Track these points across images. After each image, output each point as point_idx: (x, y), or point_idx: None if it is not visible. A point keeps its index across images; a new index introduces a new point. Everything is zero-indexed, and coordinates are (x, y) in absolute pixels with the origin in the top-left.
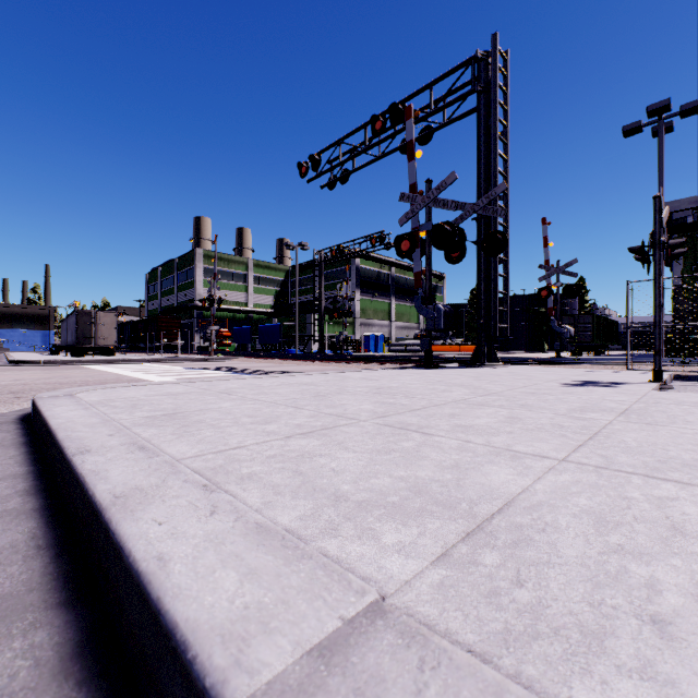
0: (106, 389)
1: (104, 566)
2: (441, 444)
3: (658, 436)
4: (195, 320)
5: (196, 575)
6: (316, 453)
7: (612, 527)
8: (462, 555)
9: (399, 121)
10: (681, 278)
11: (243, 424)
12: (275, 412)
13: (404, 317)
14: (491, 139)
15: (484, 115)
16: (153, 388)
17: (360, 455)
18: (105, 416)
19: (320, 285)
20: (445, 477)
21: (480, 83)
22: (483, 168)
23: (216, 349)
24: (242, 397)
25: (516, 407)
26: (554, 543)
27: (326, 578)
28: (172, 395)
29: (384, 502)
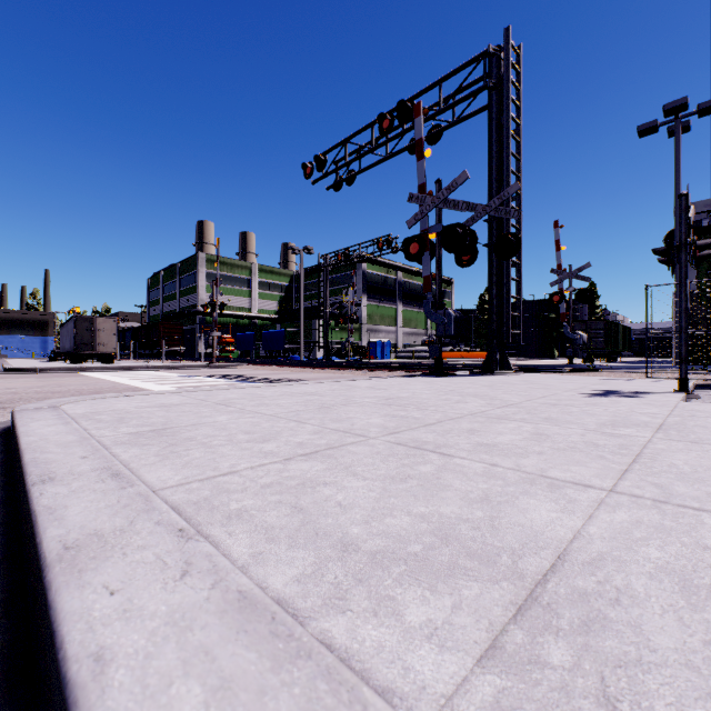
0: (95, 400)
1: (44, 642)
2: (464, 468)
3: (710, 458)
4: (198, 326)
5: (143, 691)
6: (320, 480)
7: (706, 596)
8: (518, 647)
9: (408, 119)
10: (696, 283)
11: (238, 443)
12: (275, 428)
13: (411, 323)
14: (503, 137)
15: (496, 112)
16: (146, 399)
17: (371, 483)
18: (84, 432)
19: (325, 290)
20: (475, 514)
21: (492, 79)
22: (495, 168)
23: (219, 356)
24: (240, 409)
25: (540, 421)
26: (638, 625)
27: (331, 698)
28: (165, 407)
29: (404, 553)
